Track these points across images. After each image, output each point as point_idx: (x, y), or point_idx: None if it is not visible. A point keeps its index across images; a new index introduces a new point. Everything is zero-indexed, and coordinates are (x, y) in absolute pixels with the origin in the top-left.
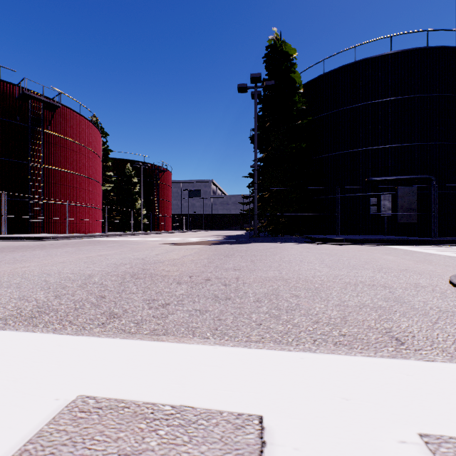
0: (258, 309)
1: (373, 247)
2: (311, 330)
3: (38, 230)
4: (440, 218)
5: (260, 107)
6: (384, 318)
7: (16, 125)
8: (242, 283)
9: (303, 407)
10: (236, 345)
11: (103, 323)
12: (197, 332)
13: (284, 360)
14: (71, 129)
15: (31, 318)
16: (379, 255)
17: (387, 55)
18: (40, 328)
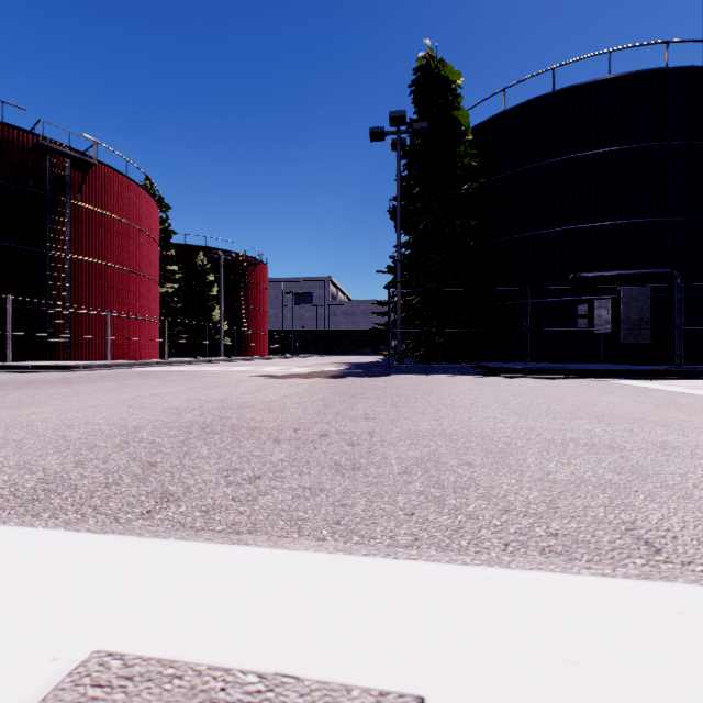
0: (407, 487)
1: (584, 382)
2: (498, 526)
3: (61, 355)
4: (688, 336)
5: (405, 164)
6: (619, 503)
7: (27, 193)
8: (379, 442)
9: (497, 678)
10: (373, 554)
11: (149, 511)
12: (306, 528)
13: (457, 581)
14: (113, 199)
15: (32, 501)
16: (595, 395)
17: (603, 81)
18: (45, 519)
